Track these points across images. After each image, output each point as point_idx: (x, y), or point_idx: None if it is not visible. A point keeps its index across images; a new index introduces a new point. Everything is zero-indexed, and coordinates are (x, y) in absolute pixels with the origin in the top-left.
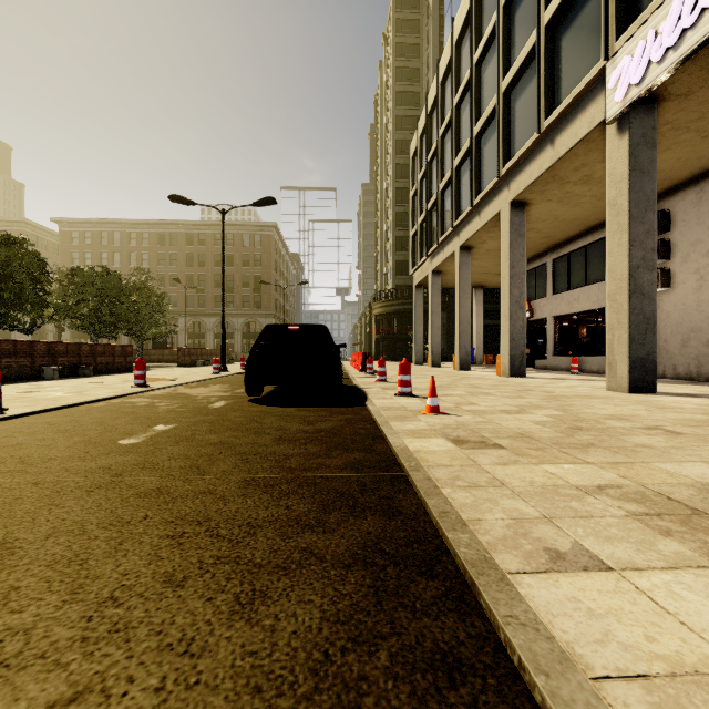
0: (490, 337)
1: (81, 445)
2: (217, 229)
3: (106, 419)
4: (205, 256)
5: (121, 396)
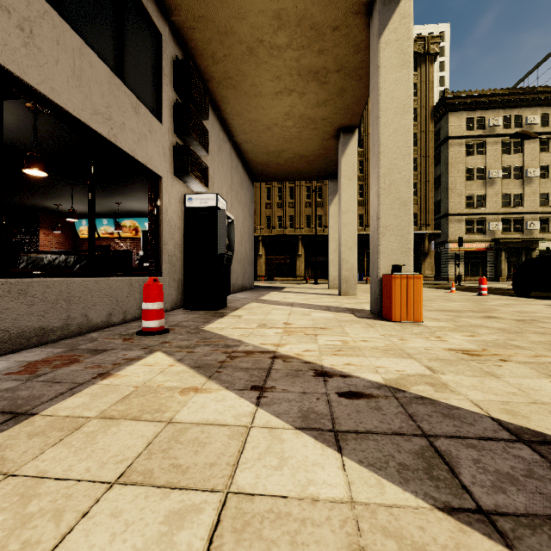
0: None
1: None
2: None
3: None
4: None
5: None
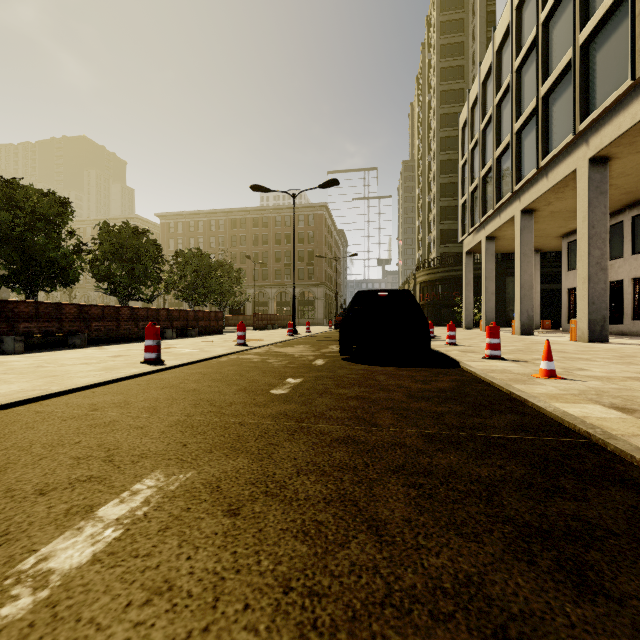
0: (542, 302)
1: (244, 393)
2: (277, 213)
3: (241, 371)
4: (267, 236)
5: (233, 352)
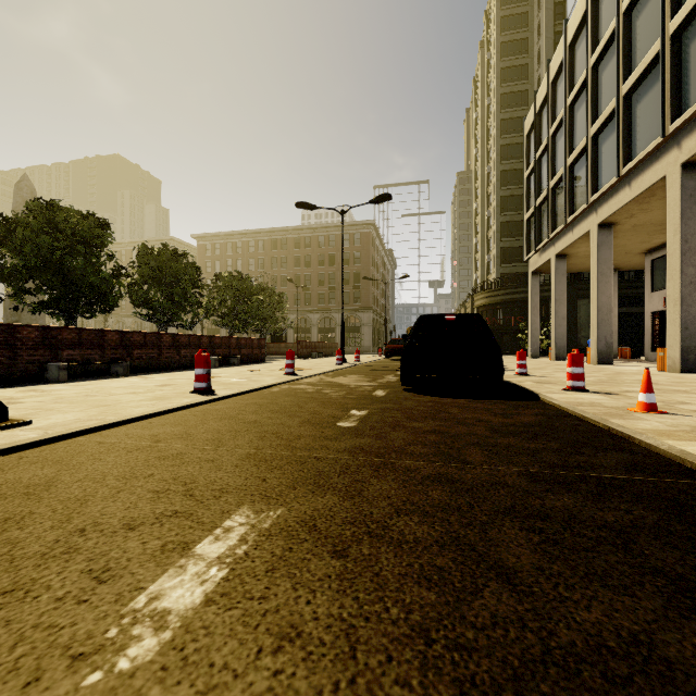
0: (619, 327)
1: (309, 425)
2: (321, 232)
3: (298, 402)
4: (310, 257)
5: (284, 382)
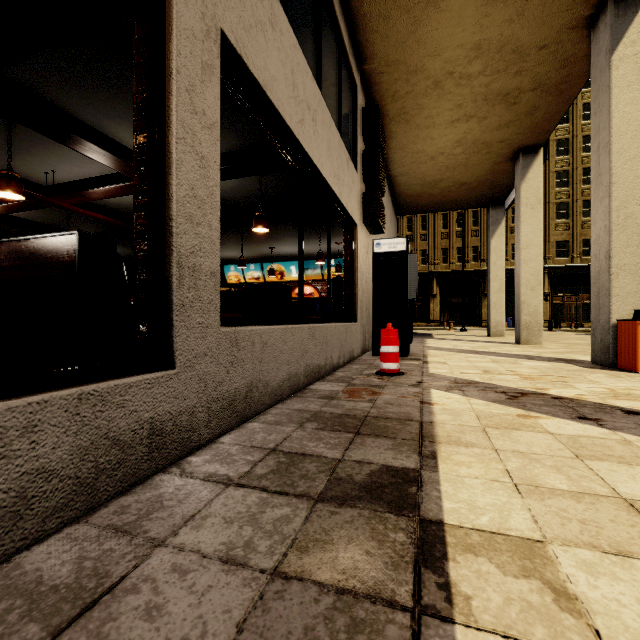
0: None
1: None
2: None
3: None
4: None
5: None
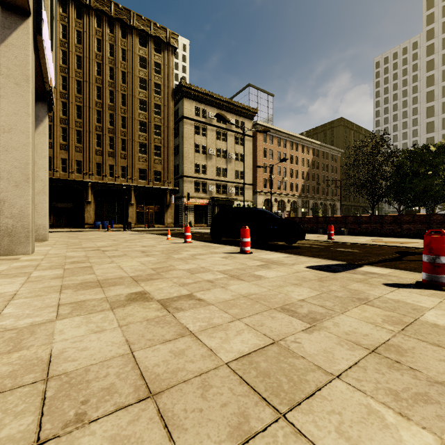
0: None
1: None
2: None
3: None
4: None
5: None
